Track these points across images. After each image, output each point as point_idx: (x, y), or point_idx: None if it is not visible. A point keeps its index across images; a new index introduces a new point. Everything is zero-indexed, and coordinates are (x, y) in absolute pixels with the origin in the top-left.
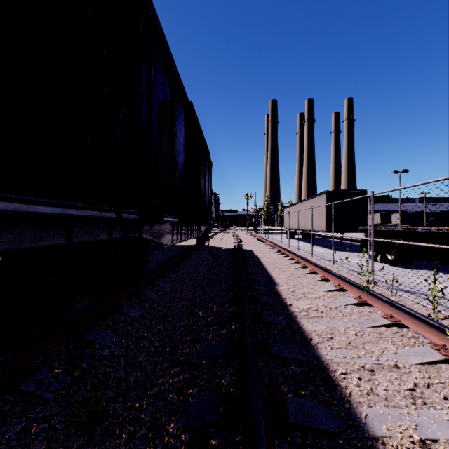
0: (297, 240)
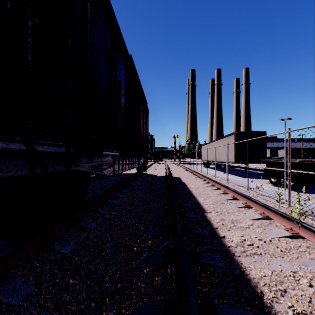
0: (211, 169)
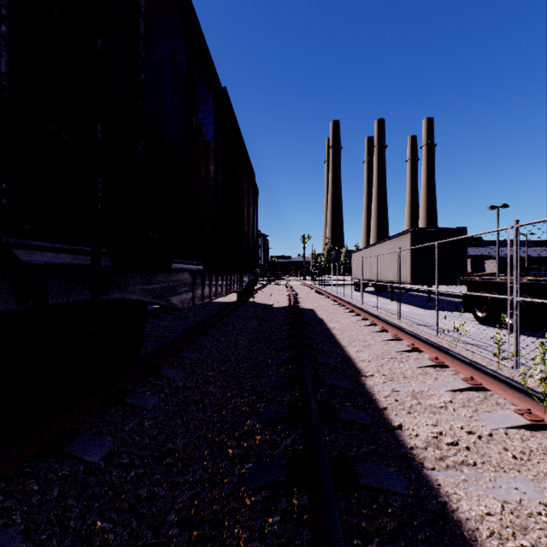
0: (369, 294)
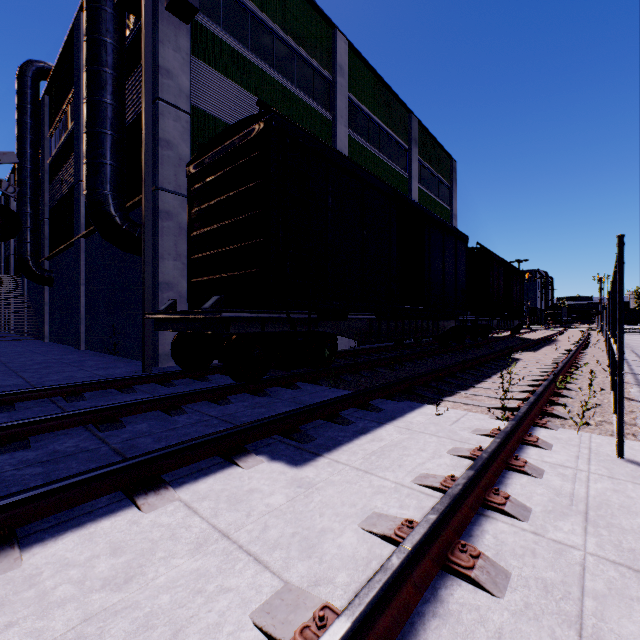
0: None
